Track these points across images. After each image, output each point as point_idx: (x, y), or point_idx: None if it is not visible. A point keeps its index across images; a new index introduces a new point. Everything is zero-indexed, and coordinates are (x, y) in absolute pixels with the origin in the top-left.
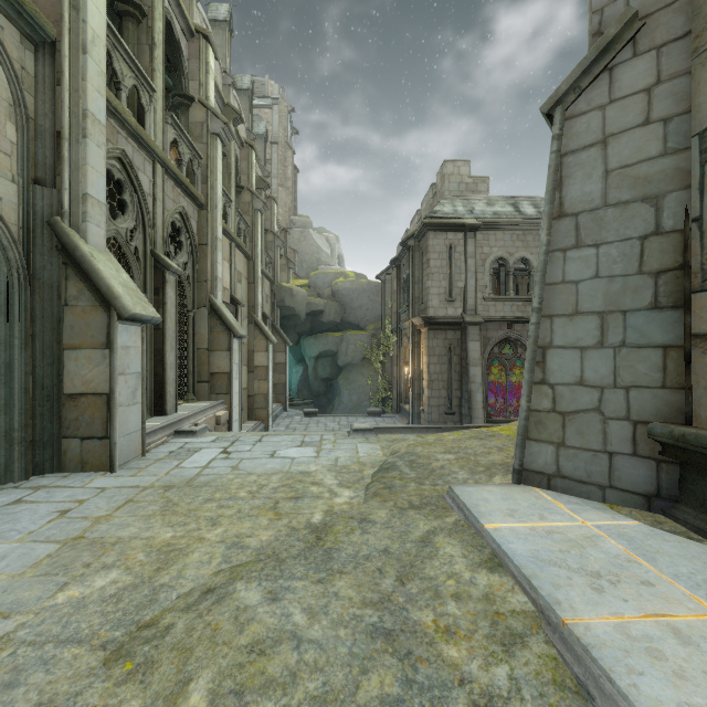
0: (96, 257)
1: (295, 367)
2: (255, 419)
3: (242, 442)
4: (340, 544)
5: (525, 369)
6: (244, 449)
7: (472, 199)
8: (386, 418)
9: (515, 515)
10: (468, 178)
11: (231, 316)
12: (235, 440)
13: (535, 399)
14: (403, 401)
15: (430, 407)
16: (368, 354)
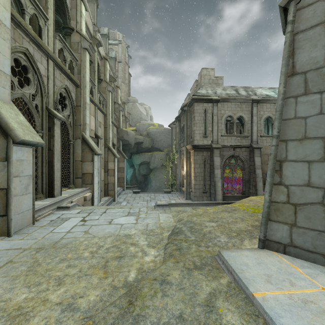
0: (0, 106)
1: (129, 169)
2: (108, 195)
3: (94, 213)
4: (146, 309)
5: (267, 175)
6: (95, 218)
7: (215, 87)
8: (173, 194)
9: (272, 281)
10: (213, 77)
11: (94, 143)
12: (91, 212)
13: (274, 194)
14: (181, 186)
15: (195, 189)
16: (164, 163)
